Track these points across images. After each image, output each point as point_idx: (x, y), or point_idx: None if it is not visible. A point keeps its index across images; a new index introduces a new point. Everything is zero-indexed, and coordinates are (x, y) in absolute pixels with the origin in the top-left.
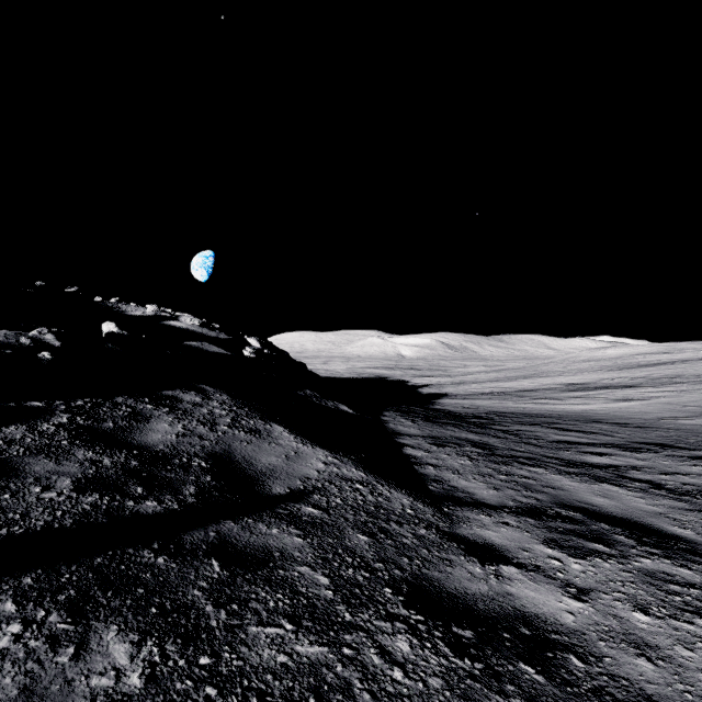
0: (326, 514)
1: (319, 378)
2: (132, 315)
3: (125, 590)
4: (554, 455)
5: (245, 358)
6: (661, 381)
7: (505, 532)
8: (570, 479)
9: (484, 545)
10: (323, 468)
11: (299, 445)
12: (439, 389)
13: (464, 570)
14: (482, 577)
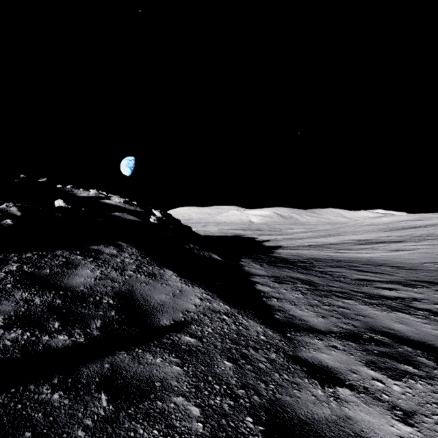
0: (200, 343)
1: (199, 236)
2: (80, 196)
3: (13, 435)
4: (358, 290)
5: (150, 223)
6: (419, 238)
7: (335, 355)
8: (374, 309)
9: (321, 367)
10: (199, 303)
11: (183, 285)
12: (276, 243)
13: (309, 394)
14: (324, 400)
